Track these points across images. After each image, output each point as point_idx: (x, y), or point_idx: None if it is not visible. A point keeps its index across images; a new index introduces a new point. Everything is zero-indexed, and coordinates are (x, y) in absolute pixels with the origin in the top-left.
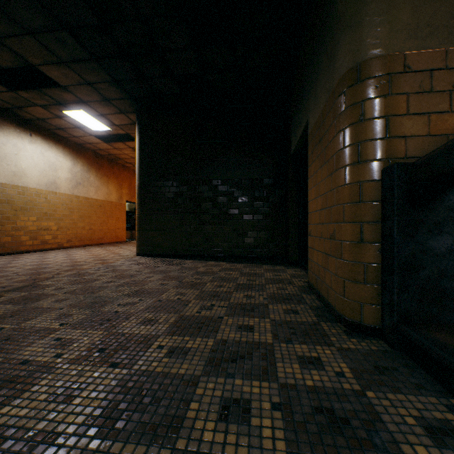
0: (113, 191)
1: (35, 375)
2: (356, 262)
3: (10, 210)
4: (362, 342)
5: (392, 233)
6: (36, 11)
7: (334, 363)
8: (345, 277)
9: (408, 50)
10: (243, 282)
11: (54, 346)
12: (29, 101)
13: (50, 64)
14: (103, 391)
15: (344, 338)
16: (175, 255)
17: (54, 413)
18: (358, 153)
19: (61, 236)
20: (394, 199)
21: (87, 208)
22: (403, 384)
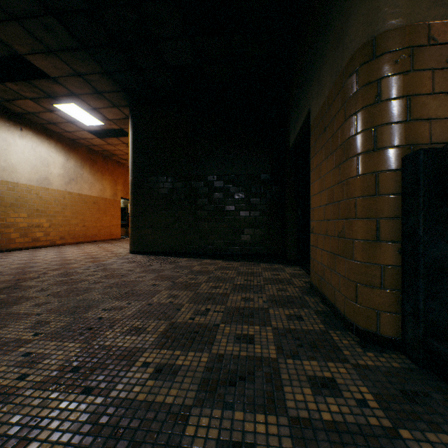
0: (107, 188)
1: None
2: (371, 264)
3: None
4: (381, 357)
5: (417, 230)
6: None
7: (352, 387)
8: (358, 280)
9: (433, 19)
10: (240, 283)
11: (21, 364)
12: (18, 94)
13: (38, 53)
14: (69, 430)
15: (358, 351)
16: (169, 253)
17: None
18: (374, 139)
19: (53, 233)
20: (420, 191)
21: (81, 204)
22: (442, 418)
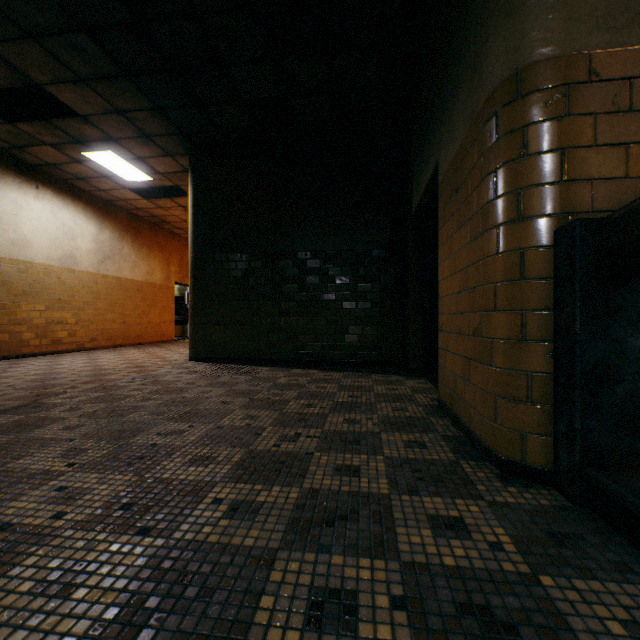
0: (156, 269)
1: (19, 549)
2: (515, 371)
3: (6, 295)
4: (526, 493)
5: (573, 326)
6: (40, 3)
7: (485, 528)
8: (498, 392)
9: (595, 48)
10: (343, 400)
11: (55, 500)
12: (34, 138)
13: (63, 82)
14: (124, 576)
15: (497, 485)
16: (245, 360)
17: (40, 616)
18: (518, 206)
19: (81, 333)
20: (576, 274)
21: (119, 292)
22: (596, 563)
